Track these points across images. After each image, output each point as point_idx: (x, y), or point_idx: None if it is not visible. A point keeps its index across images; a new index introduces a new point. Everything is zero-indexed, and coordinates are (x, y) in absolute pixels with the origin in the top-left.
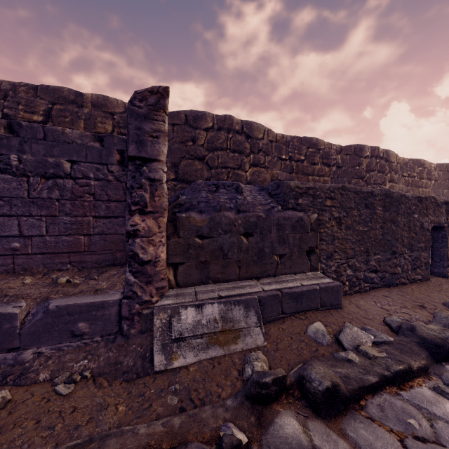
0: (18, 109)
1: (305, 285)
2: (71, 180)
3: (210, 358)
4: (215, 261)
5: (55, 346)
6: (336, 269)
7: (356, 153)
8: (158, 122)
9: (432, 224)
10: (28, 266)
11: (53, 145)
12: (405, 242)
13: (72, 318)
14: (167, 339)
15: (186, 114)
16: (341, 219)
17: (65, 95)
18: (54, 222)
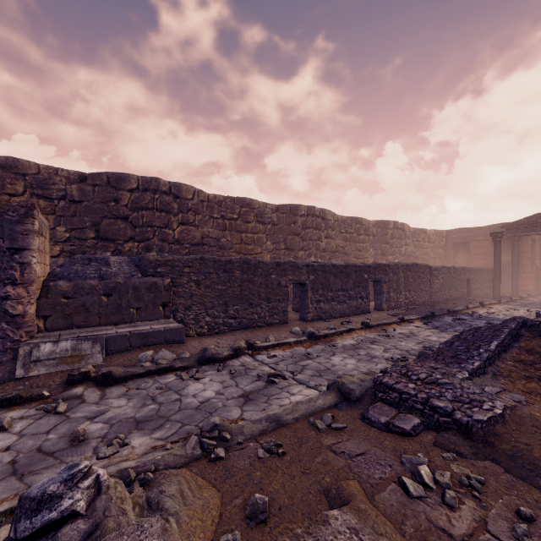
0: None
1: (154, 328)
2: None
3: (58, 371)
4: (79, 313)
5: None
6: (195, 317)
7: (291, 212)
8: (28, 224)
9: (292, 282)
10: None
11: None
12: (263, 296)
13: None
14: (27, 361)
15: (108, 176)
16: (200, 281)
17: None
18: None
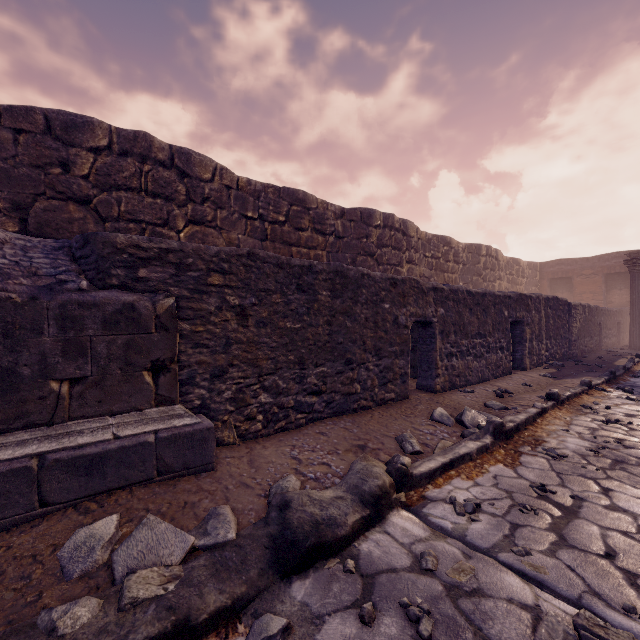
0: None
1: (125, 436)
2: None
3: None
4: None
5: None
6: (235, 396)
7: (363, 219)
8: None
9: (413, 319)
10: None
11: None
12: (369, 345)
13: None
14: None
15: (47, 116)
16: (246, 310)
17: None
18: None
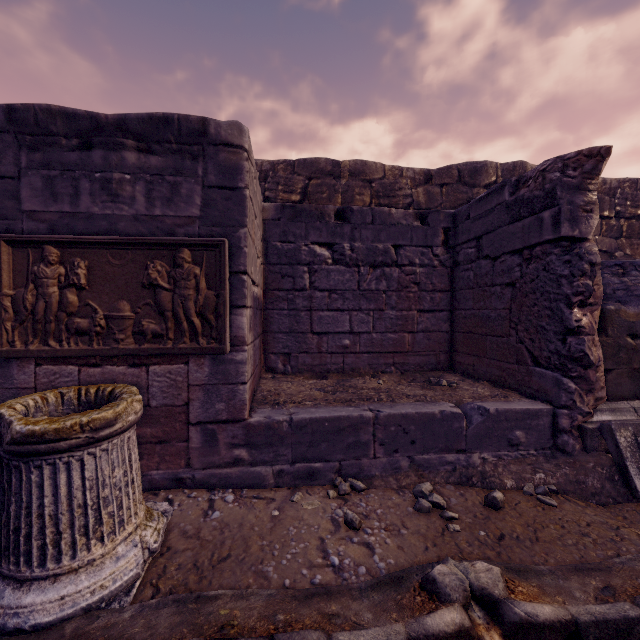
0: (278, 190)
1: None
2: (395, 268)
3: None
4: None
5: (493, 453)
6: None
7: None
8: (589, 192)
9: None
10: (355, 366)
11: (379, 229)
12: None
13: (507, 425)
14: None
15: (459, 169)
16: None
17: (322, 167)
18: (379, 317)
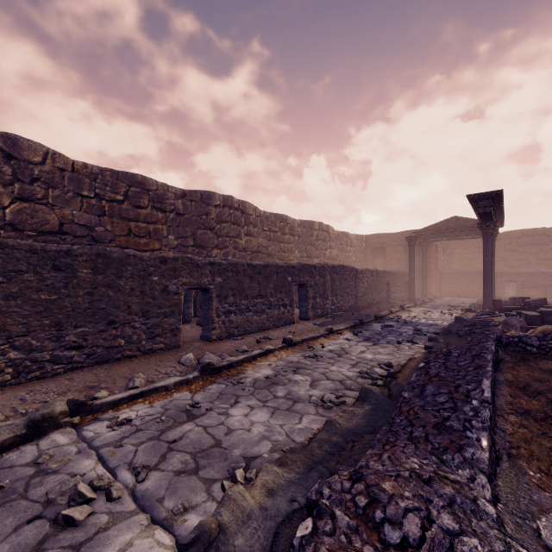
0: None
1: None
2: None
3: None
4: None
5: None
6: None
7: (203, 200)
8: None
9: (187, 287)
10: None
11: None
12: (135, 309)
13: None
14: None
15: None
16: None
17: None
18: None
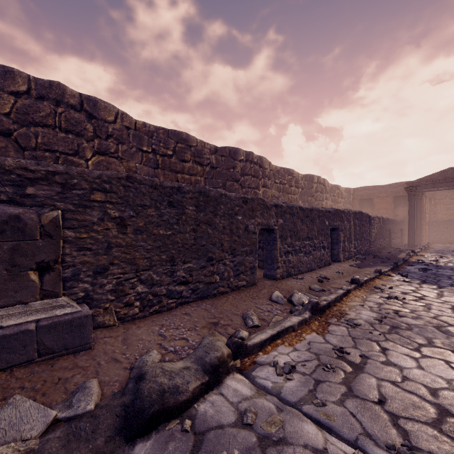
0: None
1: (7, 326)
2: None
3: None
4: None
5: None
6: (115, 288)
7: (231, 155)
8: None
9: (260, 227)
10: None
11: None
12: (226, 246)
13: None
14: None
15: None
16: (125, 220)
17: None
18: None
